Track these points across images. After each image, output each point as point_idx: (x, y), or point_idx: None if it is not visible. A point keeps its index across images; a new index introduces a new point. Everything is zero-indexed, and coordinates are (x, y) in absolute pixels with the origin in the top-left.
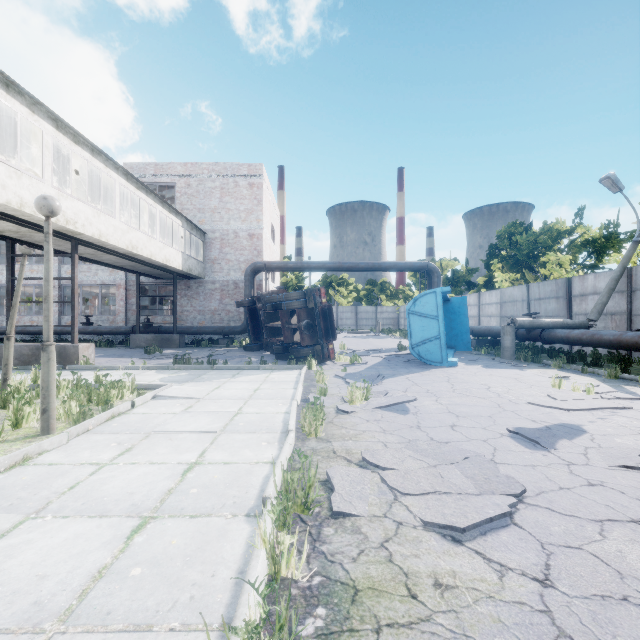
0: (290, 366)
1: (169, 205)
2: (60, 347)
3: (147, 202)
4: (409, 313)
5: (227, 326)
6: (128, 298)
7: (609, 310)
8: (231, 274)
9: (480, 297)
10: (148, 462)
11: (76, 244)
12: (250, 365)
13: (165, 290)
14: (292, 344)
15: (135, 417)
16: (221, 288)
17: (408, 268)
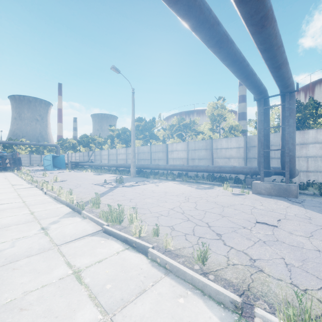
0: (8, 172)
1: None
2: None
3: None
4: (44, 159)
5: None
6: None
7: (93, 159)
8: None
9: (75, 154)
10: None
11: None
12: None
13: None
14: (6, 167)
15: None
16: None
17: (49, 145)
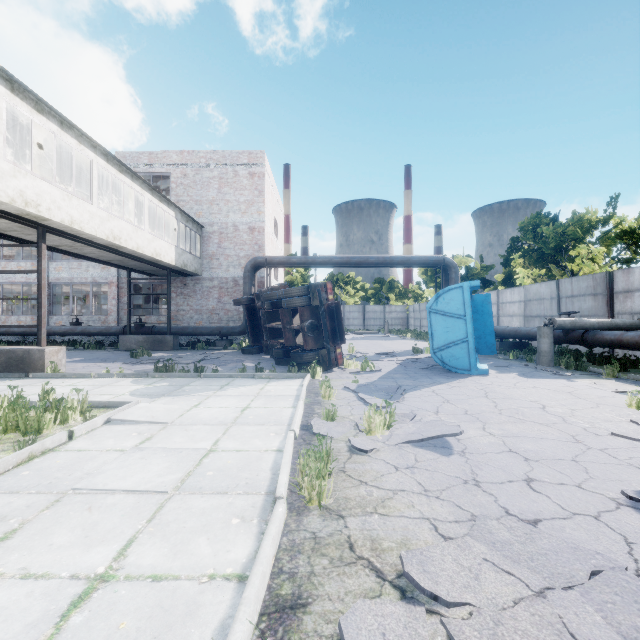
0: (291, 374)
1: (159, 193)
2: (23, 351)
3: (133, 188)
4: (430, 312)
5: (225, 326)
6: (120, 296)
7: None
8: (230, 270)
9: (500, 295)
10: (20, 573)
11: (43, 232)
12: (243, 373)
13: (162, 288)
14: (294, 347)
15: (63, 458)
16: (219, 286)
17: (423, 263)
